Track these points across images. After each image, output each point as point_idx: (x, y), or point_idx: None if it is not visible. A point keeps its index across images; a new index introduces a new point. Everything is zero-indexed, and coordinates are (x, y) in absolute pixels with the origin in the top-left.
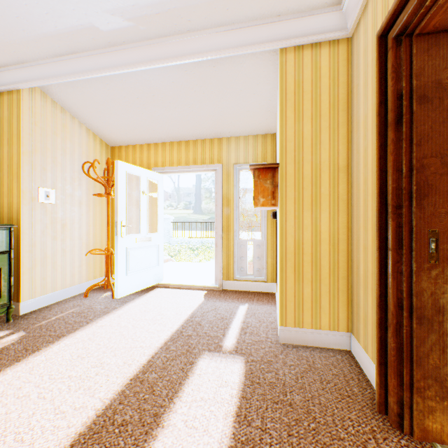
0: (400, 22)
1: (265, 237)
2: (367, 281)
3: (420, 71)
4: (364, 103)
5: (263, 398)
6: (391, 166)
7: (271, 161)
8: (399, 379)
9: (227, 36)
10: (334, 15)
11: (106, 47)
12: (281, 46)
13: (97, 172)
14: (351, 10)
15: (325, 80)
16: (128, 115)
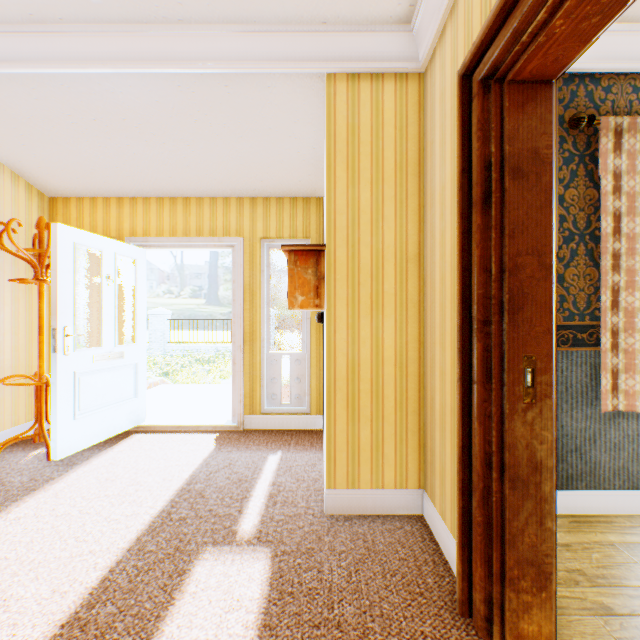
0: (489, 60)
1: (308, 348)
2: (444, 420)
3: (513, 132)
4: (441, 168)
5: (297, 622)
6: (477, 263)
7: (316, 237)
8: (487, 568)
9: (246, 41)
10: (401, 37)
11: (26, 23)
12: (328, 70)
13: (21, 240)
14: (424, 33)
15: (389, 128)
16: (79, 146)
